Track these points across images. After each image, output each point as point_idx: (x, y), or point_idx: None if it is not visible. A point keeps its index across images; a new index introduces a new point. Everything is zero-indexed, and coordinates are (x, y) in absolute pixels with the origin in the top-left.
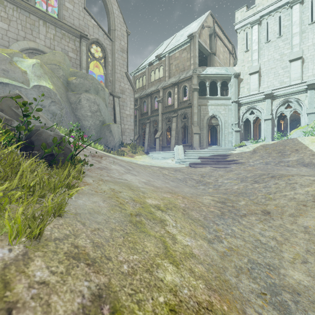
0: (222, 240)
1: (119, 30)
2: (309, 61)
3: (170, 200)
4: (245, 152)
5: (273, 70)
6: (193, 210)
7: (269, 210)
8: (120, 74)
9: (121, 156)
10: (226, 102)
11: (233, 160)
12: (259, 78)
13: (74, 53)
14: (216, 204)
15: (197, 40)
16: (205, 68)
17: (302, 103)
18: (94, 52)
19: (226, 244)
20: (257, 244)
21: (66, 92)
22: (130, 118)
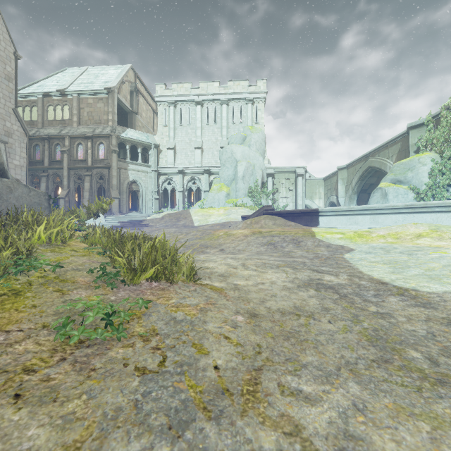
0: None
1: (4, 50)
2: (206, 152)
3: None
4: (156, 218)
5: (185, 150)
6: None
7: None
8: (4, 109)
9: None
10: (147, 169)
11: (146, 224)
12: (175, 154)
13: None
14: None
15: (116, 96)
16: (126, 129)
17: (202, 182)
18: None
19: None
20: None
21: None
22: (21, 171)
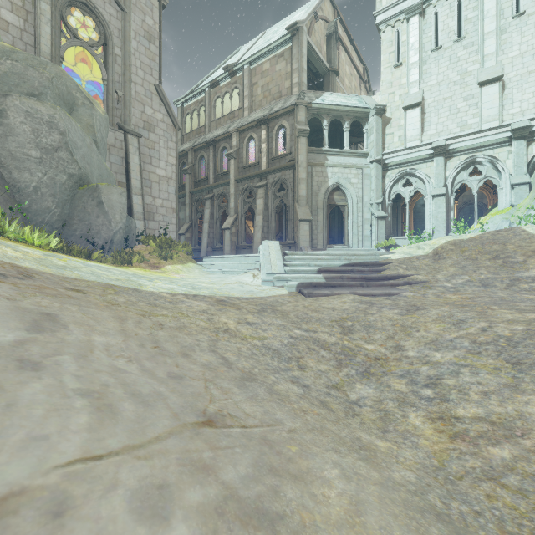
0: None
1: None
2: (514, 86)
3: None
4: (417, 257)
5: (447, 102)
6: None
7: None
8: (143, 86)
9: (122, 266)
10: (359, 161)
11: (400, 275)
12: (422, 117)
13: (18, 14)
14: None
15: (304, 38)
16: (321, 93)
17: (502, 166)
18: (82, 34)
19: None
20: None
21: None
22: (168, 185)
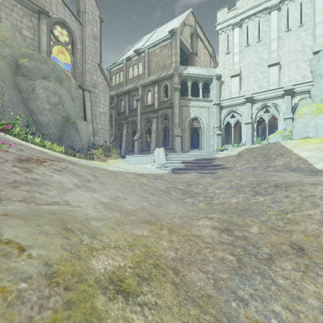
0: None
1: (91, 14)
2: (285, 67)
3: (146, 245)
4: (230, 156)
5: (253, 74)
6: (192, 265)
7: (300, 244)
8: (92, 64)
9: (90, 160)
10: (207, 104)
11: (219, 164)
12: (240, 81)
13: (30, 31)
14: (221, 236)
15: (178, 37)
16: (187, 67)
17: (280, 108)
18: (59, 36)
19: None
20: None
21: (14, 76)
22: (104, 117)
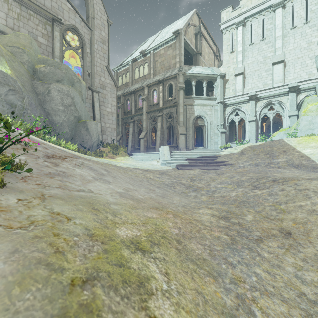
0: (251, 307)
1: (99, 19)
2: (290, 64)
3: (156, 224)
4: (233, 153)
5: (257, 72)
6: (192, 240)
7: (288, 229)
8: (100, 67)
9: (100, 157)
10: (211, 102)
11: (222, 161)
12: (244, 79)
13: (45, 38)
14: (218, 221)
15: (182, 38)
16: (191, 67)
17: (284, 106)
18: (70, 41)
19: (261, 317)
20: (306, 307)
21: (32, 80)
22: (112, 116)
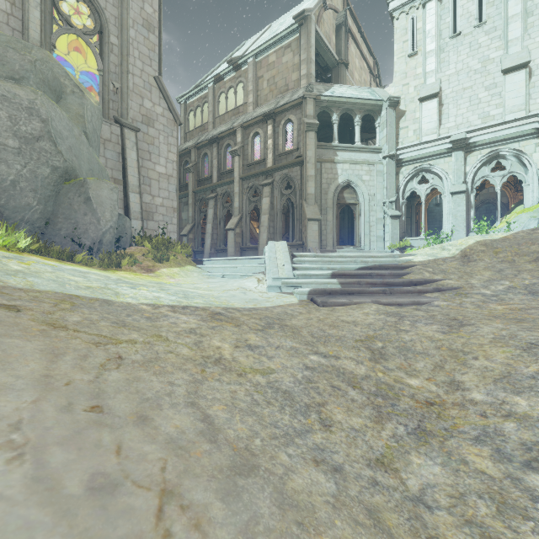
0: None
1: None
2: None
3: None
4: (443, 259)
5: (467, 92)
6: None
7: None
8: (141, 78)
9: (109, 270)
10: (371, 157)
11: (427, 280)
12: (439, 109)
13: None
14: None
15: (313, 28)
16: (331, 85)
17: (529, 160)
18: (77, 23)
19: None
20: None
21: None
22: (168, 183)
